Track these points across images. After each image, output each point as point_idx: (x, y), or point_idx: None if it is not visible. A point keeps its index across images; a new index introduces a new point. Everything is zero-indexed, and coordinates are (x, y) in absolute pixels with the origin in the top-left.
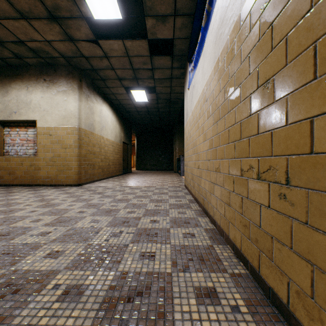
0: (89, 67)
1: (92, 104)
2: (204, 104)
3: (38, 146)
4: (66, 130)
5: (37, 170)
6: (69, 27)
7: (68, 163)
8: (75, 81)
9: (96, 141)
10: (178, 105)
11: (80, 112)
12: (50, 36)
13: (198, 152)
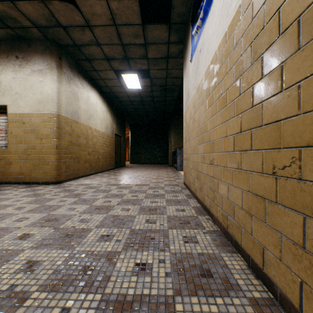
0: (70, 42)
1: (76, 88)
2: (226, 58)
3: (9, 137)
4: (43, 117)
5: (8, 165)
6: None
7: (44, 156)
8: (53, 58)
9: (82, 132)
10: (174, 93)
11: (60, 96)
12: None
13: (211, 139)
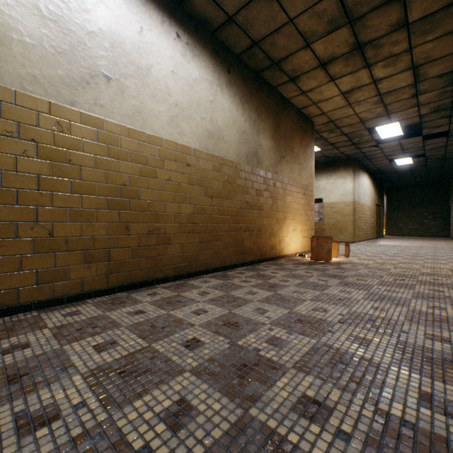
0: (361, 156)
1: (359, 180)
2: None
3: (324, 216)
4: (344, 204)
5: (323, 231)
6: (360, 145)
7: (345, 226)
8: (351, 168)
9: (360, 209)
10: None
11: (354, 189)
12: (344, 150)
13: None
